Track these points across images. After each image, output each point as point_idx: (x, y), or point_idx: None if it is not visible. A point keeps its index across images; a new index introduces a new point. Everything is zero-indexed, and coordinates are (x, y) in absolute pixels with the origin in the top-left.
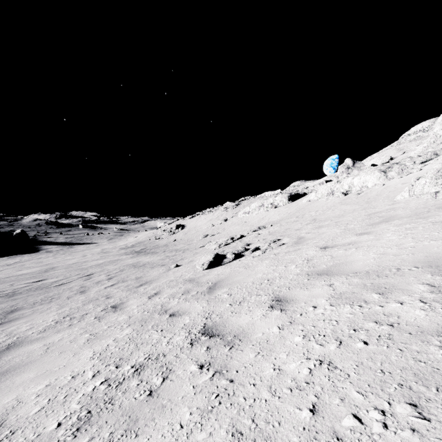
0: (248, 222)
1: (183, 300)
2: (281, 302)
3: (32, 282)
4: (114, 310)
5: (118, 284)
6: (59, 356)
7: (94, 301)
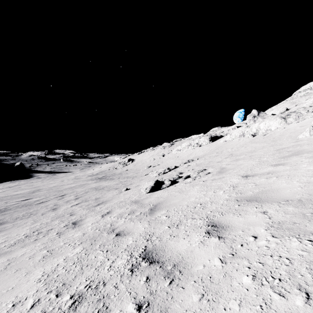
0: (180, 157)
1: (128, 219)
2: (217, 227)
3: (21, 201)
4: (73, 226)
5: (81, 204)
6: (13, 274)
7: (61, 217)
